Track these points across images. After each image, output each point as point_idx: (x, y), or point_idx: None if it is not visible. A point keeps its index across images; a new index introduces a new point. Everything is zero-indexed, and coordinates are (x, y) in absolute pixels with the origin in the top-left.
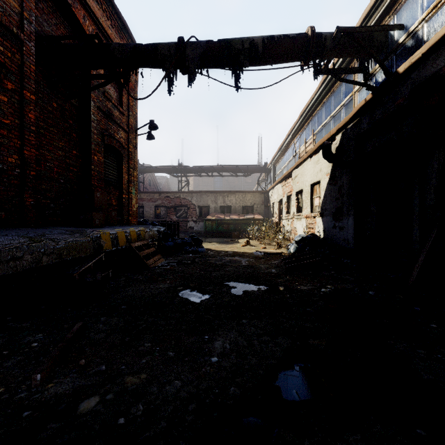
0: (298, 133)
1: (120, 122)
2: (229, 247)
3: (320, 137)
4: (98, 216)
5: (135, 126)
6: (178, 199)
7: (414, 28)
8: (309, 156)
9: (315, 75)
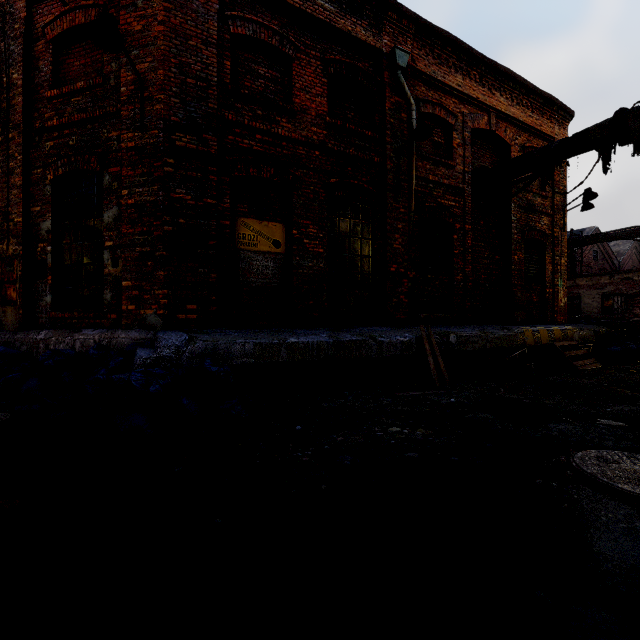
0: None
1: (542, 209)
2: None
3: None
4: (519, 315)
5: (562, 204)
6: None
7: None
8: None
9: None
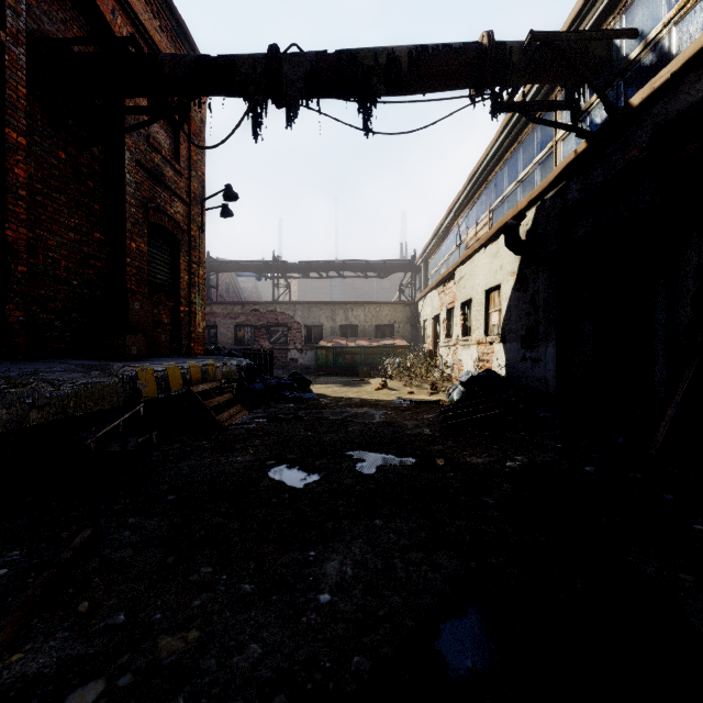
0: (465, 209)
1: (176, 188)
2: (354, 392)
3: (501, 214)
4: (135, 341)
5: (200, 195)
6: (272, 315)
7: (656, 35)
8: (482, 246)
9: (493, 112)
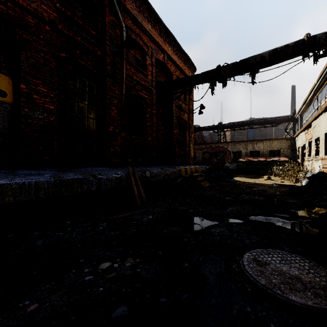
0: (319, 90)
1: (185, 110)
2: (253, 180)
3: None
4: (178, 160)
5: (192, 109)
6: (218, 148)
7: None
8: (323, 111)
9: (314, 61)
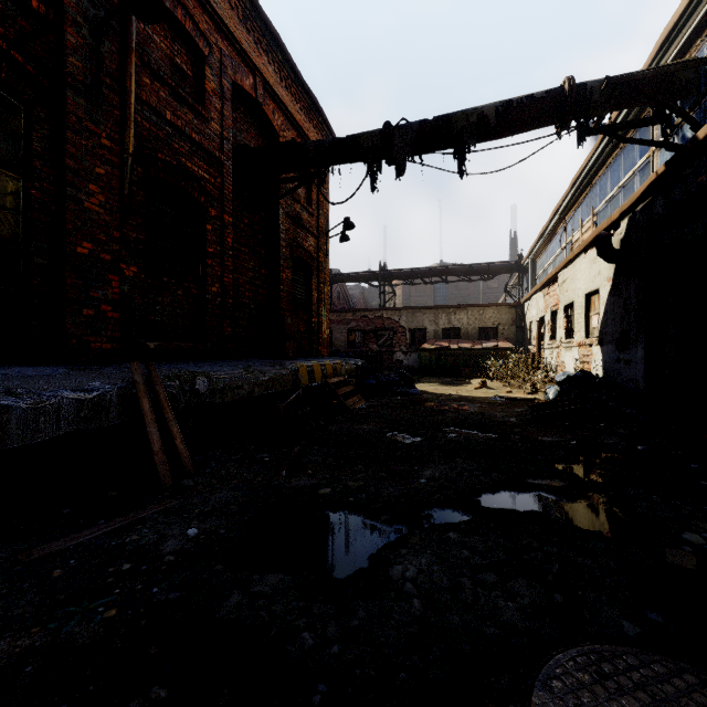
0: (570, 211)
1: (309, 226)
2: (454, 390)
3: (604, 218)
4: (291, 346)
5: (325, 228)
6: (379, 320)
7: None
8: (582, 251)
9: (579, 140)
